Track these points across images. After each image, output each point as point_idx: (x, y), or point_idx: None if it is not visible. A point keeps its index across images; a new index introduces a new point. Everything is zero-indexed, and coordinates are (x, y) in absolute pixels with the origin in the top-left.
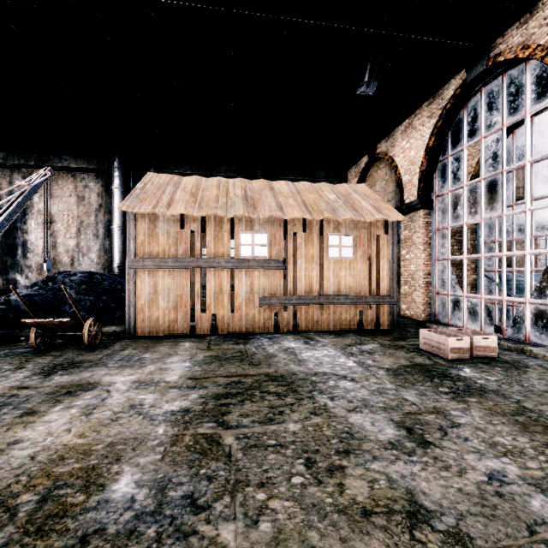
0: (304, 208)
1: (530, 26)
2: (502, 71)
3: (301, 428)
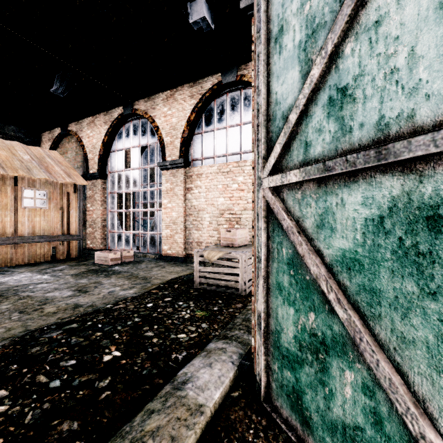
0: None
1: (148, 105)
2: (139, 117)
3: (12, 305)
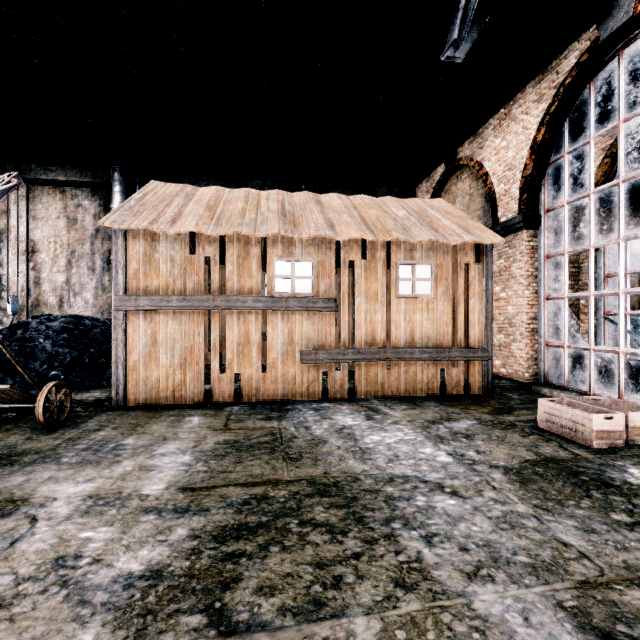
0: (364, 226)
1: None
2: None
3: (382, 634)
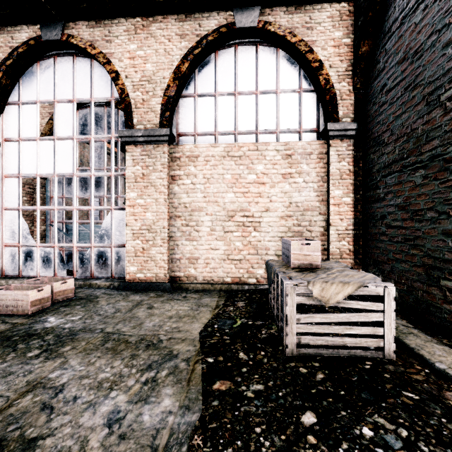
0: None
1: (96, 33)
2: (73, 53)
3: None
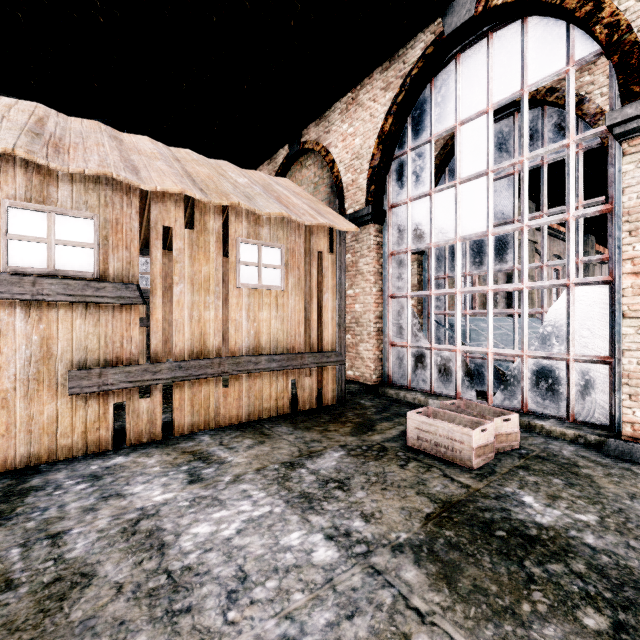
0: (189, 181)
1: None
2: (488, 30)
3: None
